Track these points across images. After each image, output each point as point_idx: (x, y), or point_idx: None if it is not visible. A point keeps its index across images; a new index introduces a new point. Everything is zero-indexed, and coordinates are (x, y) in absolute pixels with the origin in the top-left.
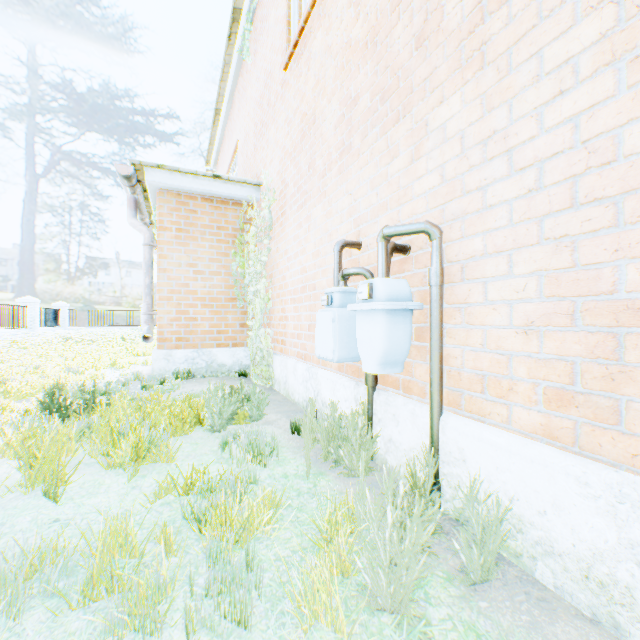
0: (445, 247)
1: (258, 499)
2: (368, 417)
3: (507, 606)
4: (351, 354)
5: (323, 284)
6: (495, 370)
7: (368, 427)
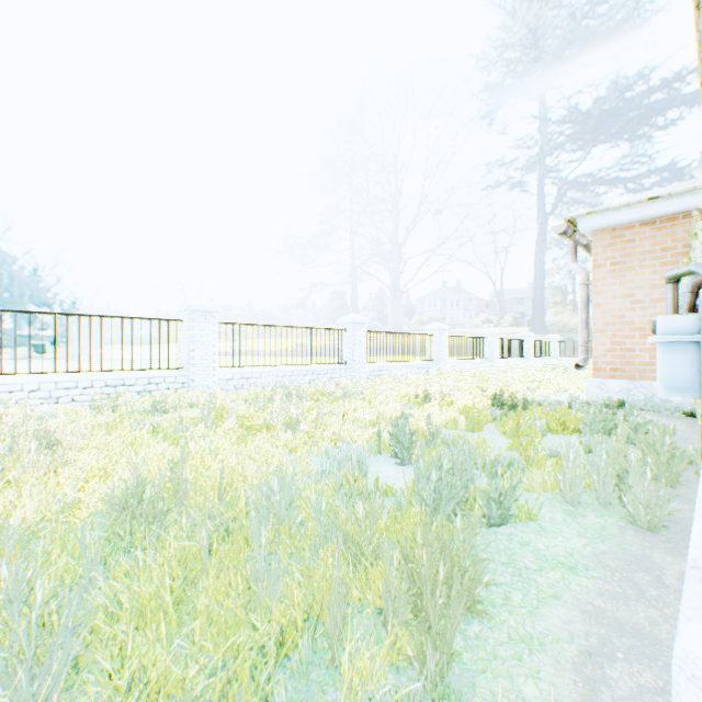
0: None
1: (545, 453)
2: None
3: (643, 539)
4: None
5: None
6: None
7: None
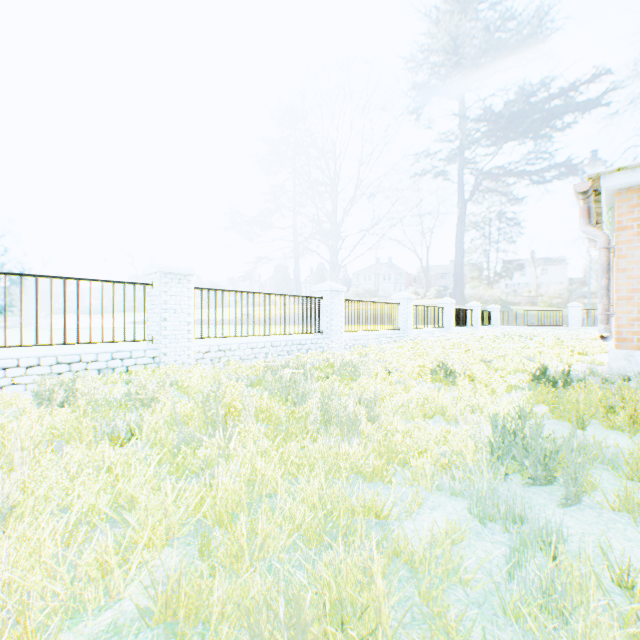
0: None
1: None
2: None
3: None
4: None
5: None
6: None
7: None
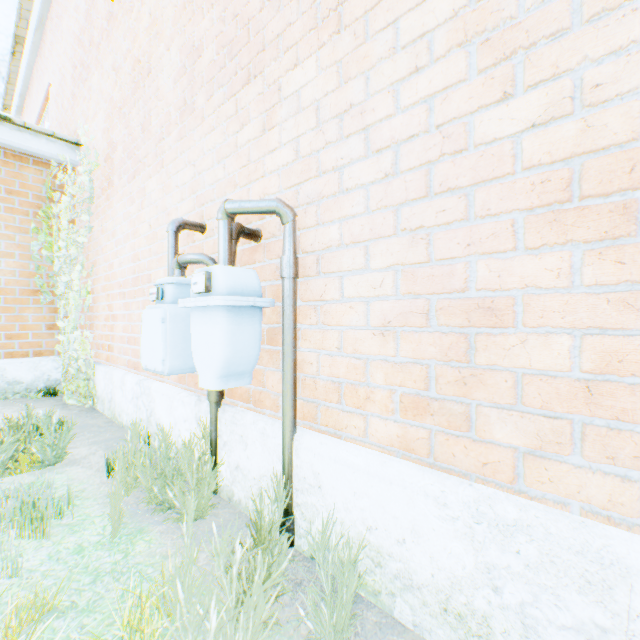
0: (300, 234)
1: None
2: (212, 441)
3: None
4: (189, 363)
5: (160, 275)
6: (353, 377)
7: (212, 453)
